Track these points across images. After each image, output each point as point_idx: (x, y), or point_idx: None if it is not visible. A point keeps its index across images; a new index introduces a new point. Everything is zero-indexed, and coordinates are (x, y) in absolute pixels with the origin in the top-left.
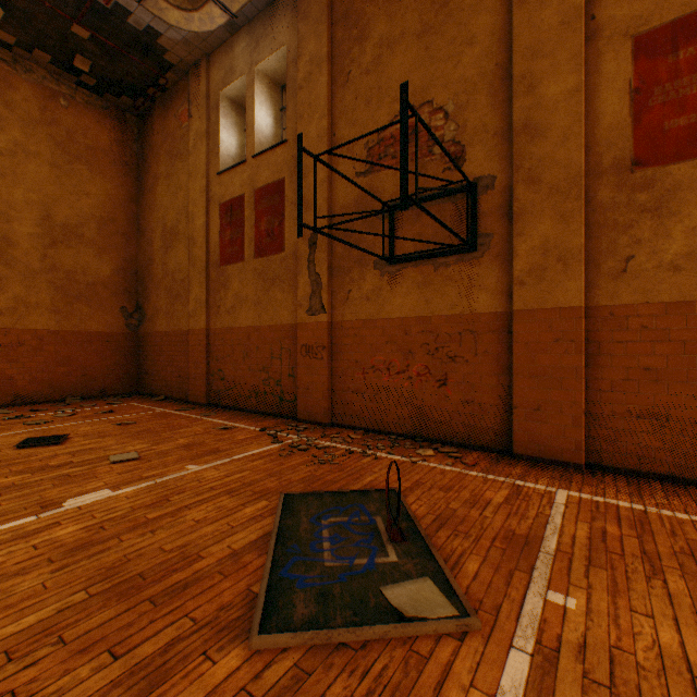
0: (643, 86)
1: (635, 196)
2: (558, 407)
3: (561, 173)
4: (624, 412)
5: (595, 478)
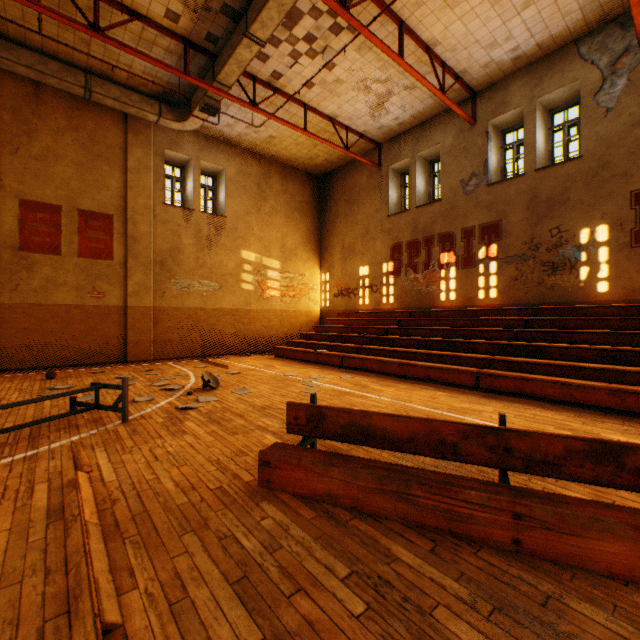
0: (25, 220)
1: (22, 261)
2: None
3: None
4: (17, 346)
5: (2, 373)
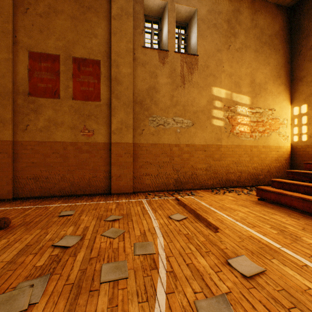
0: (32, 69)
1: (30, 105)
2: (1, 178)
3: (3, 89)
4: (27, 177)
5: (10, 202)
